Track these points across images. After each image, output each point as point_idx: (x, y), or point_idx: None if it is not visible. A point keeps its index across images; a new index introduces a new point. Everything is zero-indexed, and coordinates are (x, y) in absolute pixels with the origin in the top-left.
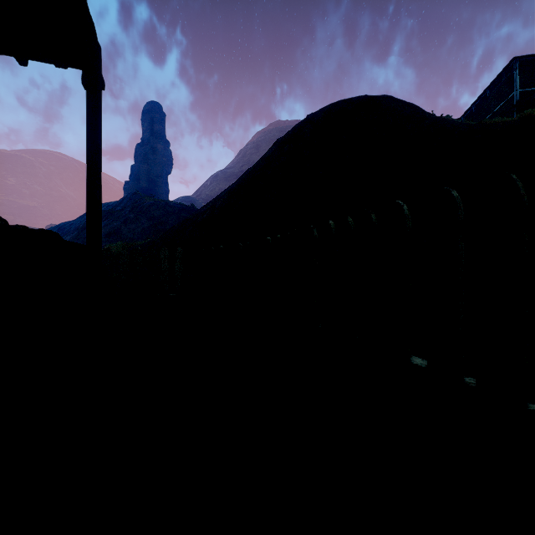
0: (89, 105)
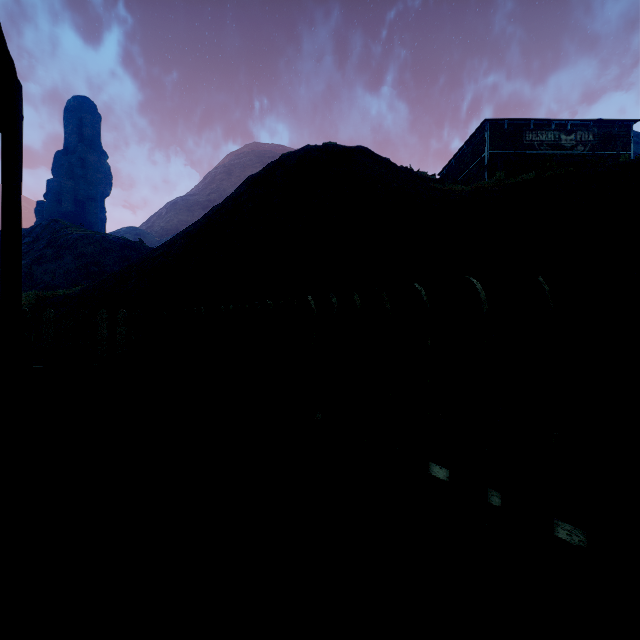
0: (5, 151)
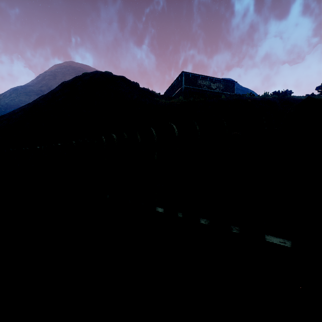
0: None
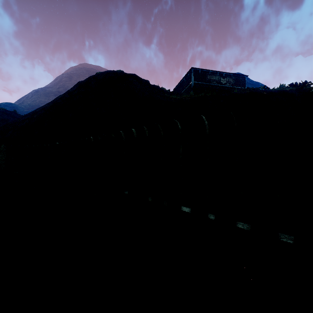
0: None
